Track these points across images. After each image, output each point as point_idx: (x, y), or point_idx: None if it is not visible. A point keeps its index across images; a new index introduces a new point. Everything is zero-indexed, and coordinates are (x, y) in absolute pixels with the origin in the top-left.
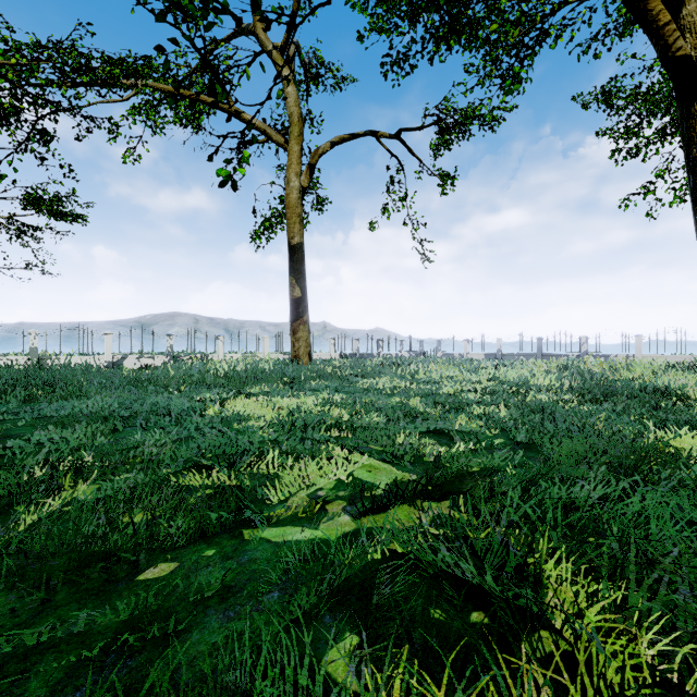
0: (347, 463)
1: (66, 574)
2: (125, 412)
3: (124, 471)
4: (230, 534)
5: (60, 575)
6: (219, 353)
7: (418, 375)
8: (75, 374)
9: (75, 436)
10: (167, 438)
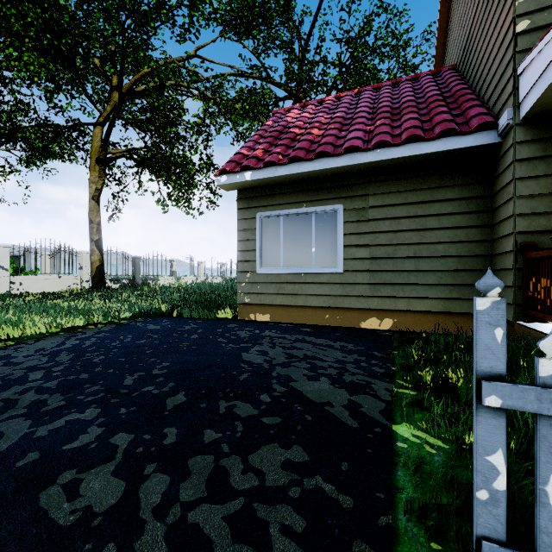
0: None
1: None
2: None
3: None
4: None
5: None
6: None
7: None
8: None
9: None
10: None
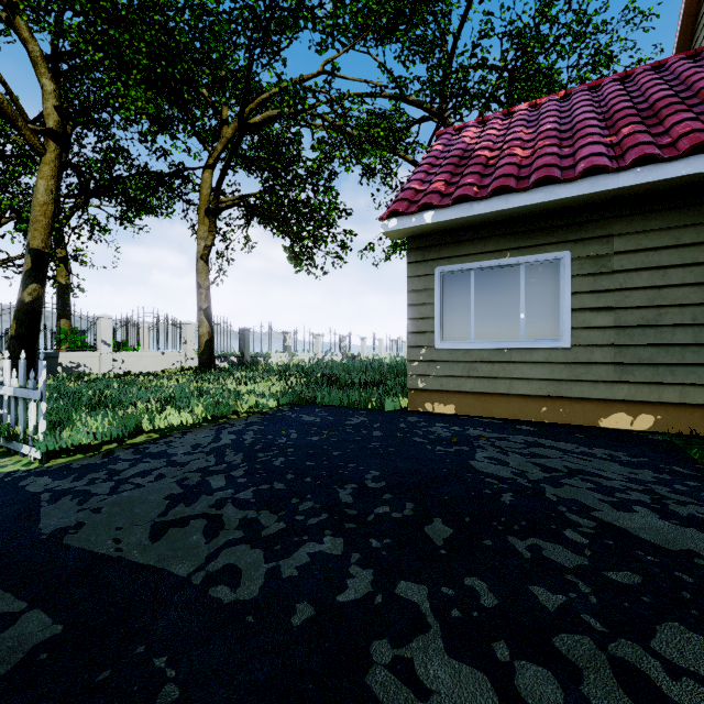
0: None
1: None
2: None
3: None
4: None
5: None
6: (364, 352)
7: None
8: None
9: None
10: None
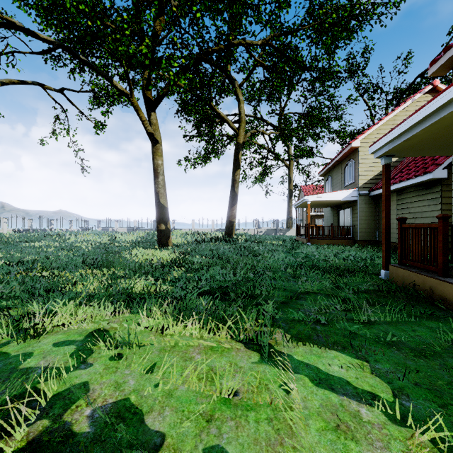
0: None
1: None
2: None
3: None
4: None
5: None
6: None
7: (70, 240)
8: None
9: None
10: None
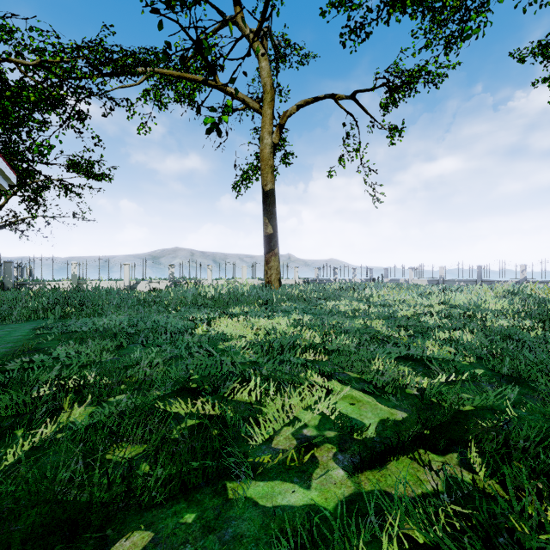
0: (331, 396)
1: (28, 543)
2: (132, 329)
3: (120, 391)
4: (212, 487)
5: (21, 545)
6: (208, 279)
7: (373, 298)
8: (101, 295)
9: (87, 351)
10: (159, 359)
